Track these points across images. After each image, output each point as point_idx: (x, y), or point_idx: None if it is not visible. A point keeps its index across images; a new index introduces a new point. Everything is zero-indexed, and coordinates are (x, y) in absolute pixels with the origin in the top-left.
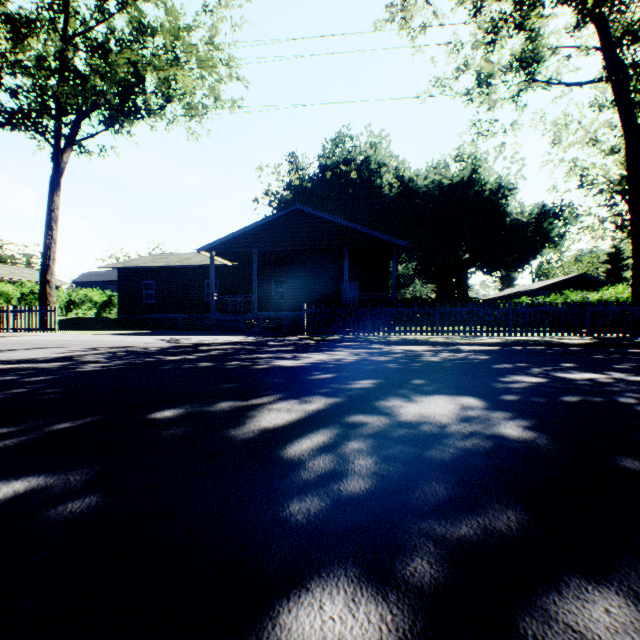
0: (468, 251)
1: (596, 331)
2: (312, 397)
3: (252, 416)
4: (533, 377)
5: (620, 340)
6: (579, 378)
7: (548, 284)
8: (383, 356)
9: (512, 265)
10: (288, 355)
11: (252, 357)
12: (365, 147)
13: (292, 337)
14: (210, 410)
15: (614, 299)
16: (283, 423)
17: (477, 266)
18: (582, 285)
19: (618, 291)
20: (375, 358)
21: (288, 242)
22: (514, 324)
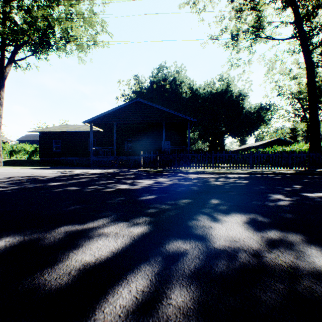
0: (224, 126)
1: (294, 166)
2: (139, 218)
3: (80, 245)
4: (286, 196)
5: (310, 171)
6: (315, 196)
7: (263, 143)
8: (186, 181)
9: (246, 133)
10: (129, 181)
11: (106, 182)
12: (173, 73)
13: (134, 170)
14: (45, 237)
15: (299, 150)
16: (106, 255)
17: (229, 134)
18: (279, 143)
19: (300, 146)
20: (182, 182)
21: (133, 118)
22: (253, 162)
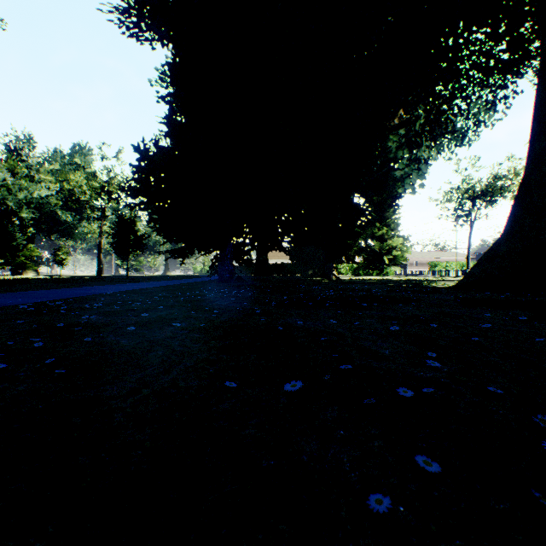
0: None
1: None
2: None
3: None
4: None
5: None
6: None
7: None
8: None
9: None
10: None
11: None
12: None
13: None
14: None
15: None
16: None
17: None
18: None
19: None
20: None
21: None
22: None
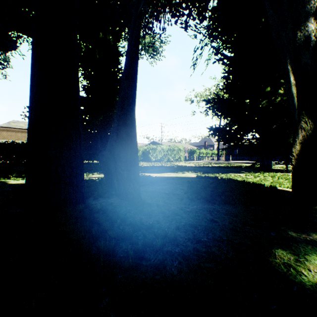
0: None
1: None
2: None
3: None
4: None
5: None
6: None
7: None
8: None
9: None
10: None
11: None
12: None
13: None
14: None
15: None
16: None
17: None
18: None
19: None
20: None
21: None
22: None
